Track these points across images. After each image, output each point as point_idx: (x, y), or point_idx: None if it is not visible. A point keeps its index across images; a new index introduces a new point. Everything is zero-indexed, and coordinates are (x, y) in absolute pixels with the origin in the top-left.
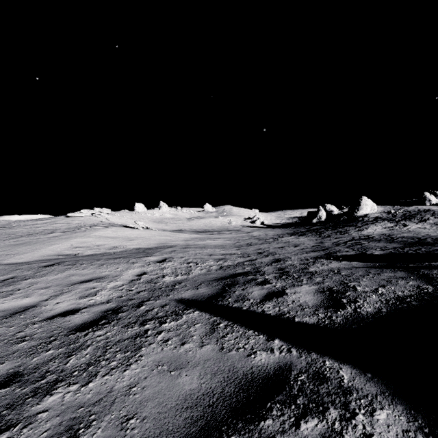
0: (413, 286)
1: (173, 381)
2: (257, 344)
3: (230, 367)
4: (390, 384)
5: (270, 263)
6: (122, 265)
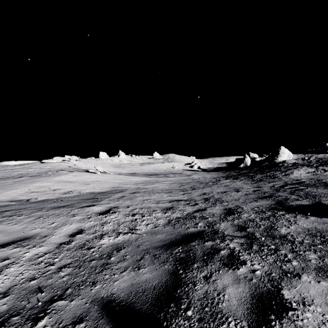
0: None
1: None
2: None
3: None
4: None
5: (224, 217)
6: (59, 219)
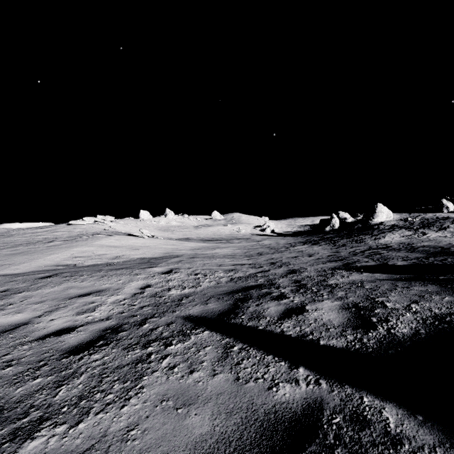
0: (450, 302)
1: (180, 422)
2: (279, 373)
3: (248, 404)
4: (449, 432)
5: (285, 275)
6: (124, 277)
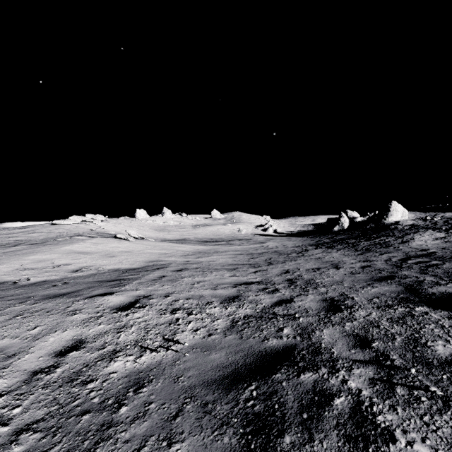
0: None
1: None
2: None
3: None
4: None
5: (326, 316)
6: (49, 319)
